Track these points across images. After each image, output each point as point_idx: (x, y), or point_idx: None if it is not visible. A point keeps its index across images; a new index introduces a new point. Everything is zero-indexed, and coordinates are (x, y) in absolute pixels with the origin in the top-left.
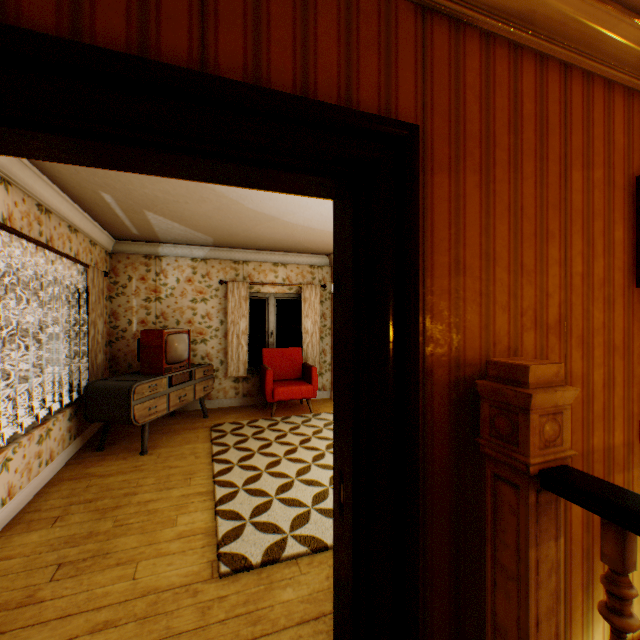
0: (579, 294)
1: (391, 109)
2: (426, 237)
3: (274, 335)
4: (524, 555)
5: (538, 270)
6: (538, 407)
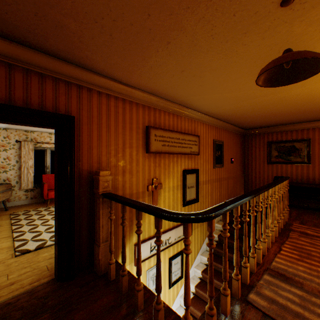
0: (129, 155)
1: (70, 110)
2: (81, 141)
3: (50, 168)
4: (100, 212)
5: (116, 149)
6: (102, 180)
